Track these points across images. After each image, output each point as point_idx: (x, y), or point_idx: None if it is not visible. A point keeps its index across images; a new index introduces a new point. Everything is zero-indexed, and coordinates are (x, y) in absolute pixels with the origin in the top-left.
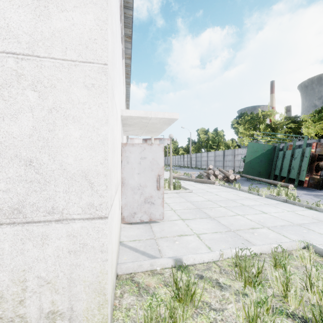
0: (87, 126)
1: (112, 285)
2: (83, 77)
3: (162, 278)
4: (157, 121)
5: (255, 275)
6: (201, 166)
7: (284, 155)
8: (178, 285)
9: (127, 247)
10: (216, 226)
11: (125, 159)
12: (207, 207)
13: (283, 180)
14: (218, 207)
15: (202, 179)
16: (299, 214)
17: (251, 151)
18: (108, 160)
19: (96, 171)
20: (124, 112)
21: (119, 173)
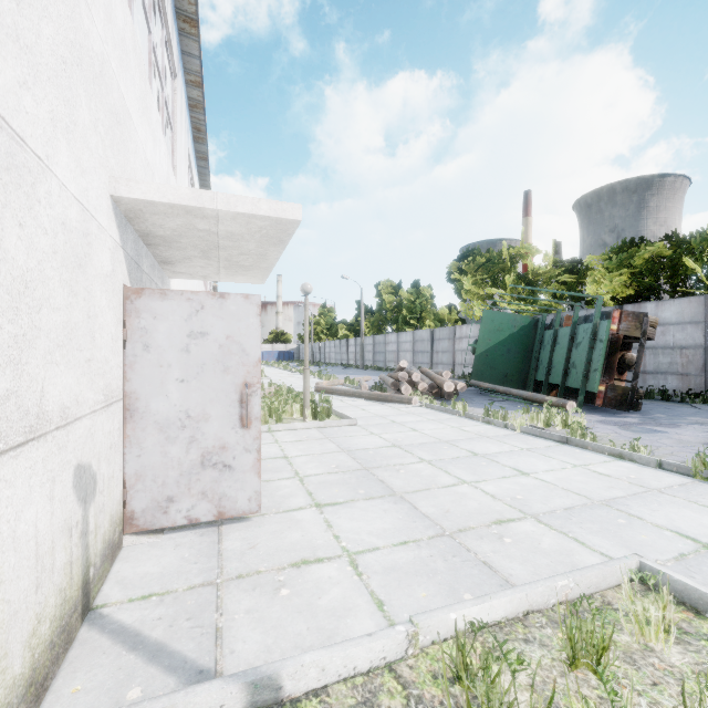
0: None
1: None
2: None
3: None
4: (241, 228)
5: None
6: (384, 363)
7: (555, 339)
8: None
9: (108, 628)
10: (407, 523)
11: (139, 336)
12: (387, 465)
13: (553, 393)
14: (416, 462)
15: (384, 392)
16: (600, 474)
17: (488, 329)
18: None
19: None
20: (122, 187)
21: (80, 379)
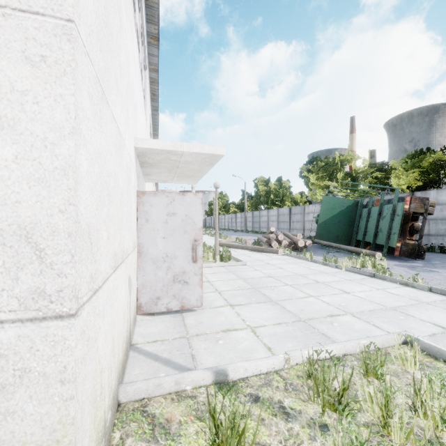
0: (31, 137)
1: (98, 431)
2: (21, 41)
3: (193, 405)
4: (192, 158)
5: (339, 393)
6: (259, 229)
7: (369, 214)
8: (218, 419)
9: (142, 352)
10: (280, 315)
11: (143, 215)
12: (266, 286)
13: (368, 247)
14: (283, 285)
15: (261, 246)
16: (392, 293)
17: (326, 207)
18: (80, 207)
19: (49, 226)
20: (140, 143)
21: (129, 236)
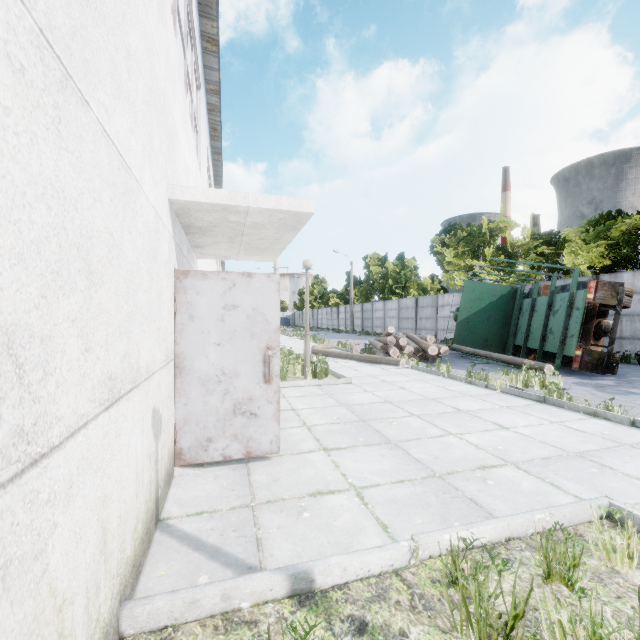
0: None
1: None
2: None
3: None
4: (264, 219)
5: (507, 624)
6: (372, 329)
7: (533, 306)
8: None
9: (175, 534)
10: (402, 466)
11: (186, 309)
12: (381, 418)
13: (531, 357)
14: (406, 416)
15: (374, 355)
16: (575, 429)
17: (469, 298)
18: None
19: None
20: (177, 192)
21: (154, 343)
